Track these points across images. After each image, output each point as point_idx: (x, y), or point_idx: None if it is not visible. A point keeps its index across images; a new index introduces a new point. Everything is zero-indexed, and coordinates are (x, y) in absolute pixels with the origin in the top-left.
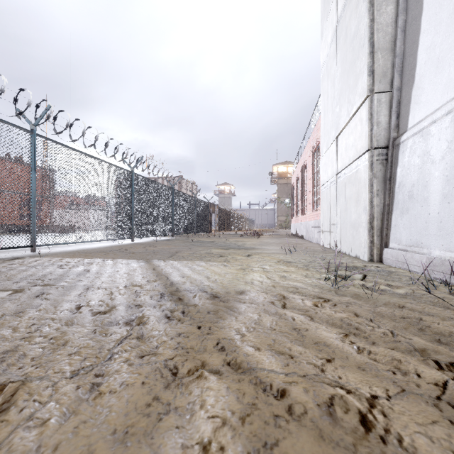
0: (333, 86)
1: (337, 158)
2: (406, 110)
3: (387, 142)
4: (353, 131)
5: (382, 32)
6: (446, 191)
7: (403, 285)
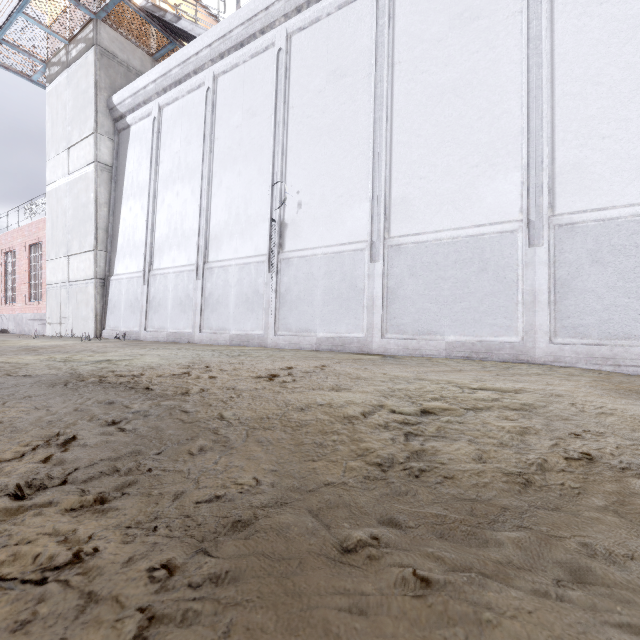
0: (64, 215)
1: (69, 271)
2: (114, 265)
3: (105, 277)
4: (84, 262)
5: (102, 220)
6: (126, 307)
7: (111, 340)
